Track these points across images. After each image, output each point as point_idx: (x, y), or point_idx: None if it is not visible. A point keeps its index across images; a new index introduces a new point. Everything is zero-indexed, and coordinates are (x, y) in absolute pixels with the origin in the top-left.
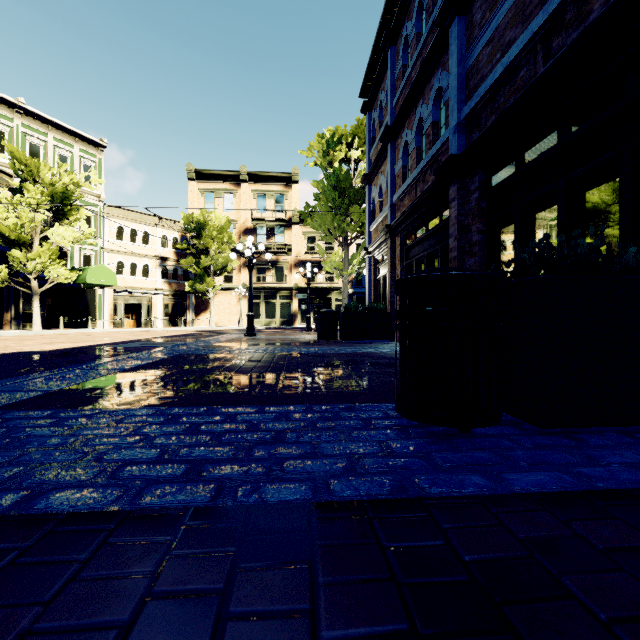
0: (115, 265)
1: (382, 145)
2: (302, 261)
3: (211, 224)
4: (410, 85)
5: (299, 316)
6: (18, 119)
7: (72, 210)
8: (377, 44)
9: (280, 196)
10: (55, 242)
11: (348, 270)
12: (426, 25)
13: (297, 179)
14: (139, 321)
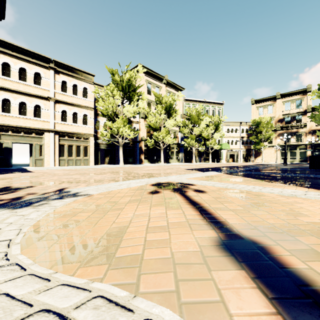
0: (226, 141)
1: None
2: (313, 130)
3: (262, 121)
4: None
5: None
6: (204, 105)
7: (219, 128)
8: None
9: (299, 100)
10: (215, 138)
11: None
12: None
13: (310, 90)
14: (233, 160)
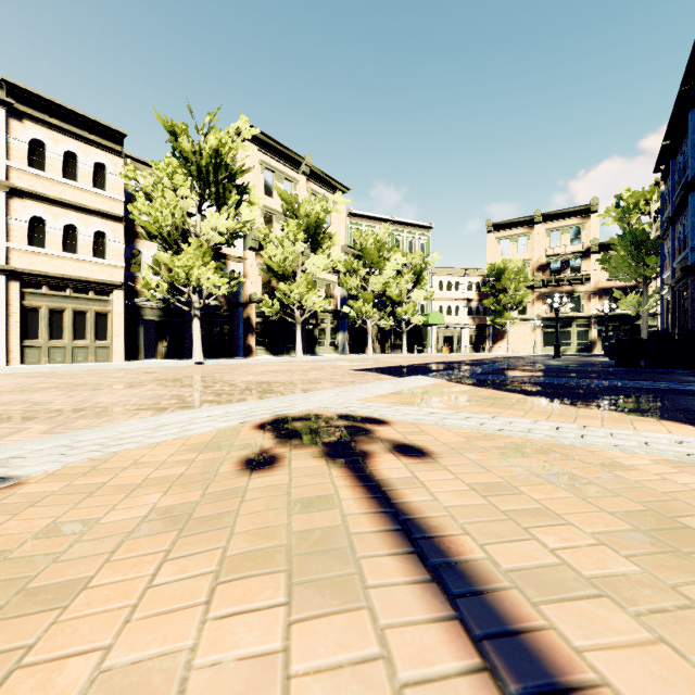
0: (437, 309)
1: (666, 224)
2: (602, 289)
3: (508, 268)
4: (676, 204)
5: (598, 344)
6: (391, 228)
7: (422, 279)
8: (663, 151)
9: (576, 229)
10: (414, 300)
11: (644, 307)
12: (686, 171)
13: (596, 209)
14: (451, 348)
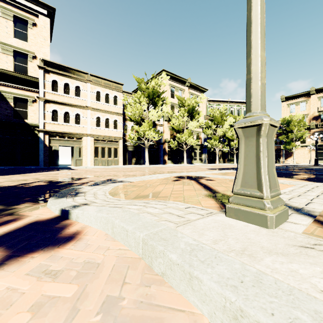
0: None
1: None
2: None
3: (293, 119)
4: None
5: None
6: (228, 104)
7: None
8: None
9: None
10: None
11: None
12: None
13: None
14: None
